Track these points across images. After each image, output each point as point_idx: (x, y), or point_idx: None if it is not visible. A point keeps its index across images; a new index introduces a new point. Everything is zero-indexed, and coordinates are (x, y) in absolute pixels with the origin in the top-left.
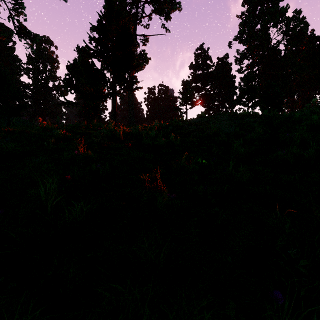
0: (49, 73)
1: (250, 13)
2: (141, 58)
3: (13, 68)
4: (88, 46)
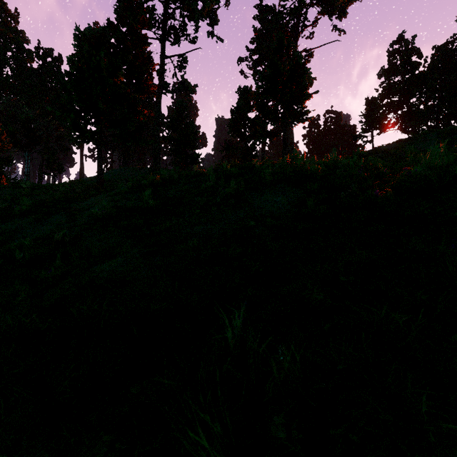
0: None
1: None
2: None
3: None
4: (260, 86)
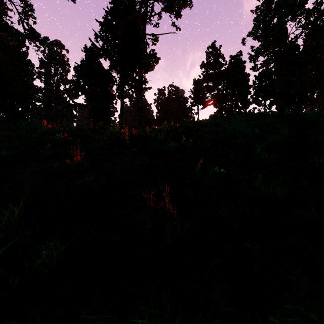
0: (61, 76)
1: (266, 7)
2: (151, 58)
3: (26, 72)
4: (94, 45)
